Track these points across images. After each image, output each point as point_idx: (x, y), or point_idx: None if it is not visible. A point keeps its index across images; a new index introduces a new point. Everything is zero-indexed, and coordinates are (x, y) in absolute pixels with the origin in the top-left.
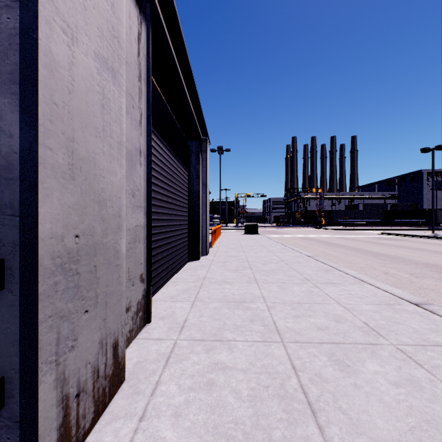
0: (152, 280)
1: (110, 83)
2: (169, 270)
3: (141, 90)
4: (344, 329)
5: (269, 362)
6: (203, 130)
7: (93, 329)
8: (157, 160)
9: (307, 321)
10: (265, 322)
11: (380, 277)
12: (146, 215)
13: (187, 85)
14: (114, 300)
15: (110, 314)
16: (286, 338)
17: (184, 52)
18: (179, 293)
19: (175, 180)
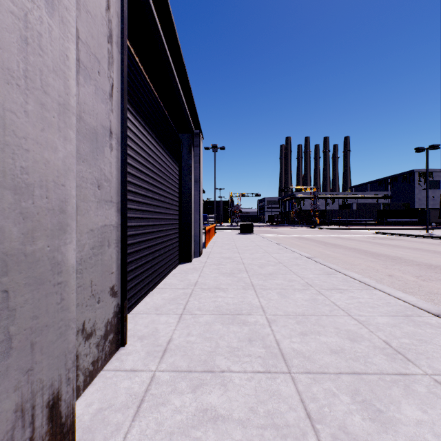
0: (134, 288)
1: (43, 11)
2: (156, 275)
3: (112, 54)
4: (363, 352)
5: (275, 406)
6: (195, 122)
7: (0, 394)
8: (140, 150)
9: (317, 340)
10: (266, 342)
11: (386, 281)
12: (119, 212)
13: (176, 68)
14: (52, 335)
15: (41, 359)
16: (294, 367)
17: (172, 26)
18: (165, 303)
19: (163, 175)
